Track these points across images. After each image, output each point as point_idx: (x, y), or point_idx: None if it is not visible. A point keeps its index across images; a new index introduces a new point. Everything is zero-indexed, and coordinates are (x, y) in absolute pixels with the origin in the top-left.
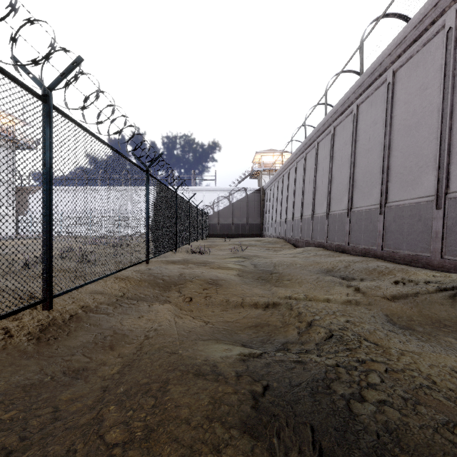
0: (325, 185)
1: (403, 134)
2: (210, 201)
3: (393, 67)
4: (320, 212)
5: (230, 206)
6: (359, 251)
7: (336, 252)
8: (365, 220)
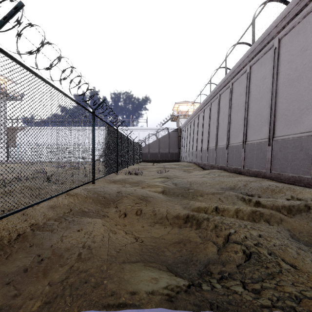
0: (225, 125)
1: (287, 85)
2: (143, 136)
3: (278, 36)
4: (222, 144)
5: (157, 140)
6: (252, 173)
7: (234, 173)
8: (257, 150)
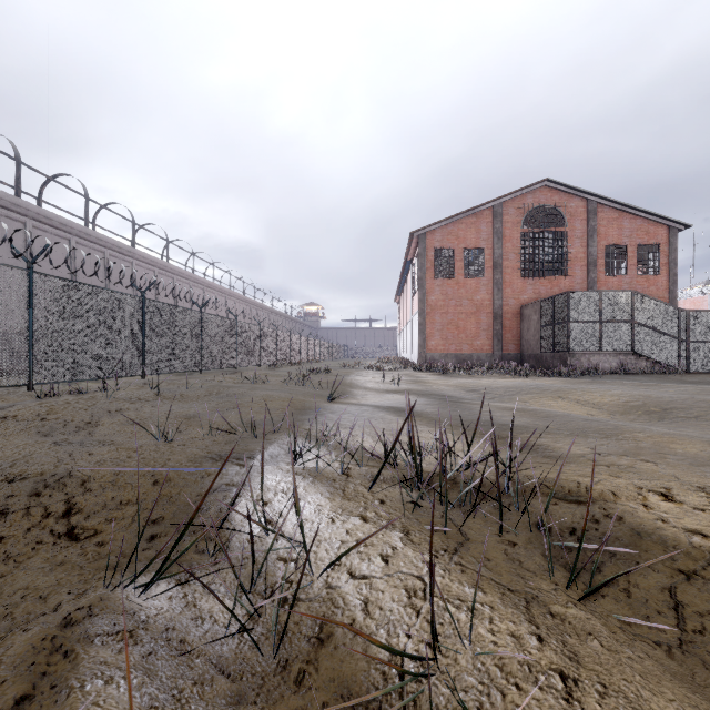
0: None
1: None
2: None
3: None
4: None
5: None
6: None
7: None
8: None
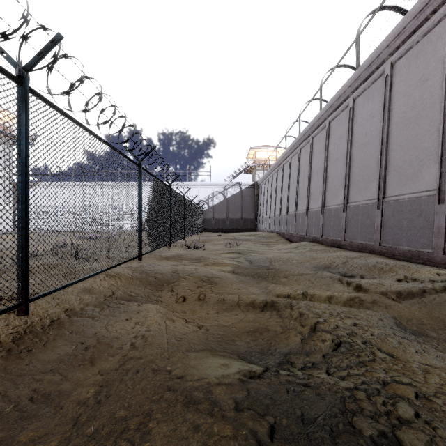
0: (320, 180)
1: (402, 127)
2: (205, 196)
3: (391, 59)
4: (315, 207)
5: (224, 201)
6: (356, 246)
7: (332, 247)
8: (362, 215)
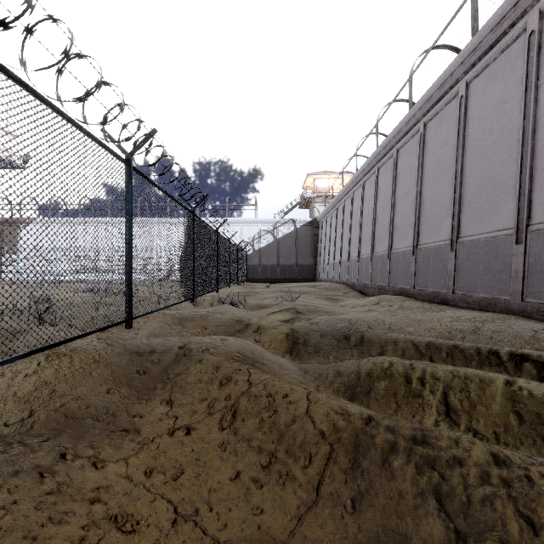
0: (409, 207)
1: None
2: (249, 236)
3: (539, 5)
4: (403, 246)
5: (274, 243)
6: (475, 303)
7: (432, 303)
8: (486, 254)
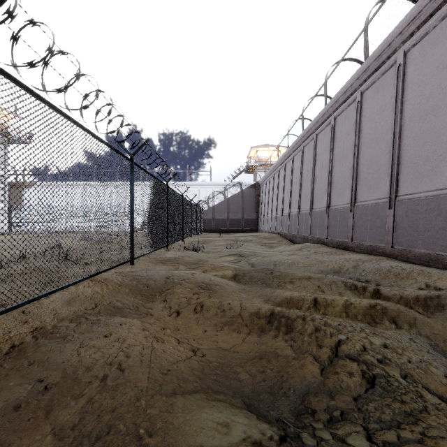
0: (324, 178)
1: (417, 120)
2: (205, 196)
3: (404, 47)
4: (320, 207)
5: (225, 201)
6: (364, 249)
7: (338, 249)
8: (372, 215)
